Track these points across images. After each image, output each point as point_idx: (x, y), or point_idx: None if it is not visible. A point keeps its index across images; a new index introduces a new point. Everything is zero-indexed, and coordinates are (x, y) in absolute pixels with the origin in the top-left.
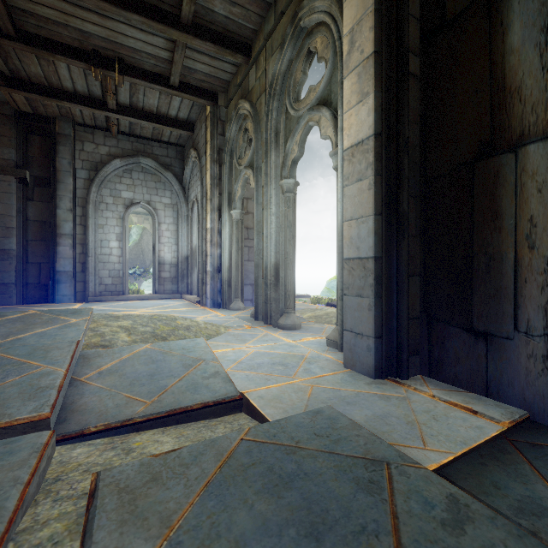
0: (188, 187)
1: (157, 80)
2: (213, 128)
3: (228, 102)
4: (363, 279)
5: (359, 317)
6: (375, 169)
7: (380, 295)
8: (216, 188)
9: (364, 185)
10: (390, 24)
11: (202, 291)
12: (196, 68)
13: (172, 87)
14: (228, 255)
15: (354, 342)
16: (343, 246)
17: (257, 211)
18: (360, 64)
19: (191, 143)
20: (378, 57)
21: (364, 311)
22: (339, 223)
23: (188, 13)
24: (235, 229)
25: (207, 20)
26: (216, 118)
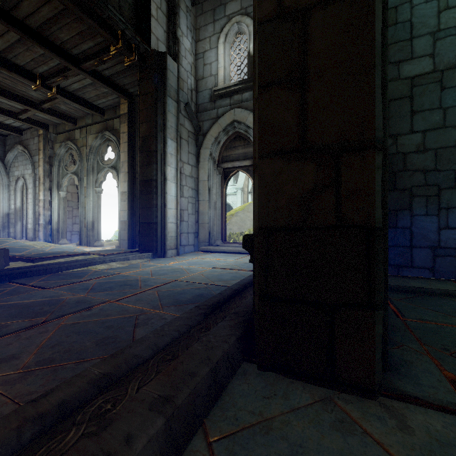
0: (10, 166)
1: (9, 114)
2: (45, 143)
3: (57, 132)
4: (125, 226)
5: (124, 235)
6: (128, 200)
7: (129, 230)
8: (47, 178)
9: (125, 203)
10: (132, 166)
11: (35, 235)
12: (39, 115)
13: (19, 119)
14: (57, 215)
15: (123, 242)
16: (120, 217)
17: (82, 198)
18: (125, 172)
19: (18, 140)
20: (129, 173)
21: (125, 234)
22: (119, 209)
23: (47, 106)
24: (62, 202)
25: (55, 108)
26: (47, 138)
